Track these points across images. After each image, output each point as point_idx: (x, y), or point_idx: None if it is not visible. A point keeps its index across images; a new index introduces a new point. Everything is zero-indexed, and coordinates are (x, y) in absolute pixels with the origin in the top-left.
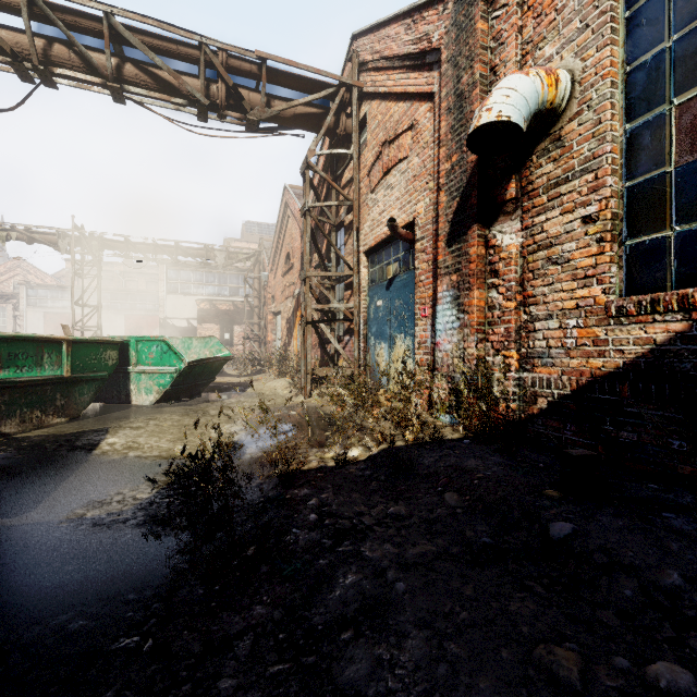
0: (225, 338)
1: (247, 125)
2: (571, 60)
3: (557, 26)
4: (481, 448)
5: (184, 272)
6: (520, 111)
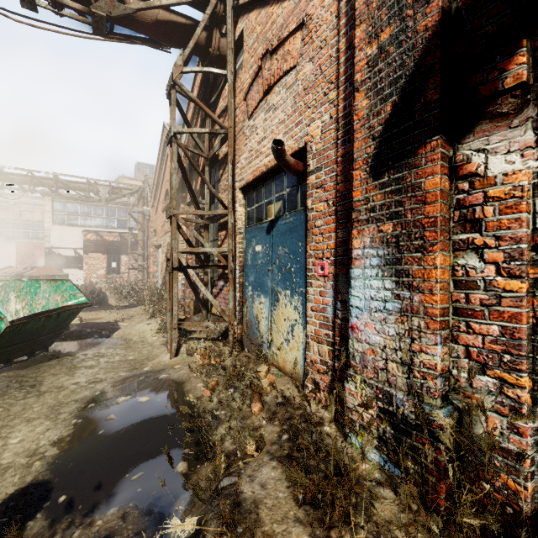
0: (112, 266)
1: (94, 23)
2: None
3: None
4: None
5: (71, 205)
6: None
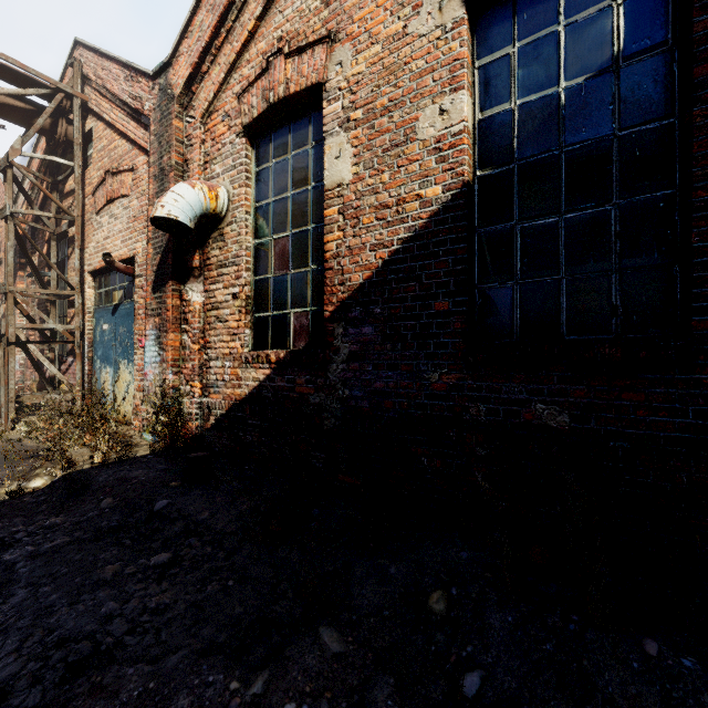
0: None
1: None
2: (228, 184)
3: (222, 155)
4: (159, 459)
5: None
6: (186, 214)
